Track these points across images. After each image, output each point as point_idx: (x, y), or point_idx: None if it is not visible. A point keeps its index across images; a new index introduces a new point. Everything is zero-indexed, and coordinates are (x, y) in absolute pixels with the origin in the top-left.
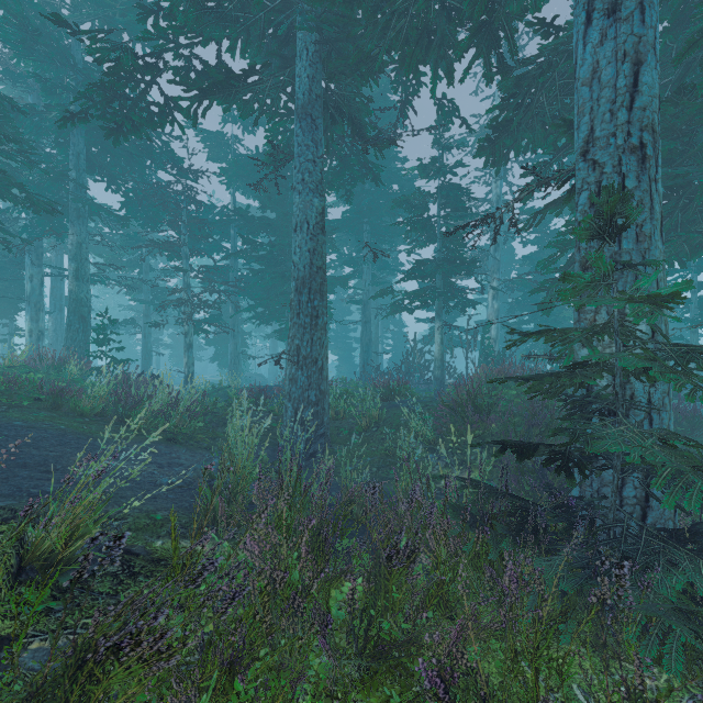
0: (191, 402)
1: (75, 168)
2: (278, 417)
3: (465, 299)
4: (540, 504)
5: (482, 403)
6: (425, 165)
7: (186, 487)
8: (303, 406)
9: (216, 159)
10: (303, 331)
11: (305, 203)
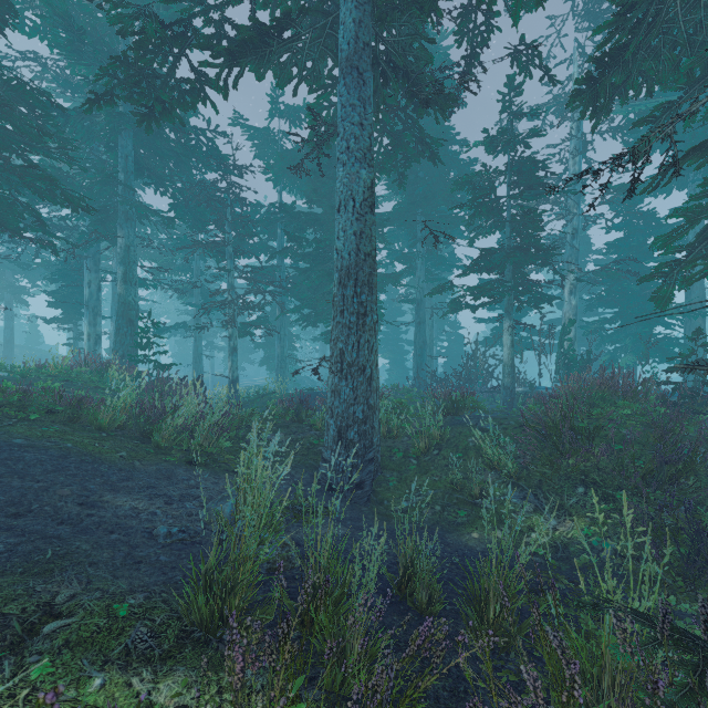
0: (223, 414)
1: (123, 171)
2: (320, 433)
3: (540, 293)
4: (700, 591)
5: (583, 426)
6: (492, 136)
7: (189, 540)
8: (348, 425)
9: (263, 157)
10: (348, 332)
11: (351, 176)
